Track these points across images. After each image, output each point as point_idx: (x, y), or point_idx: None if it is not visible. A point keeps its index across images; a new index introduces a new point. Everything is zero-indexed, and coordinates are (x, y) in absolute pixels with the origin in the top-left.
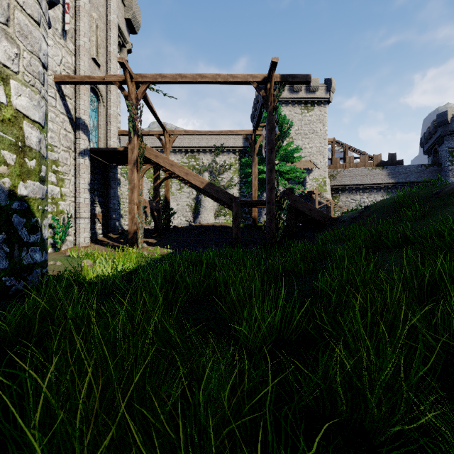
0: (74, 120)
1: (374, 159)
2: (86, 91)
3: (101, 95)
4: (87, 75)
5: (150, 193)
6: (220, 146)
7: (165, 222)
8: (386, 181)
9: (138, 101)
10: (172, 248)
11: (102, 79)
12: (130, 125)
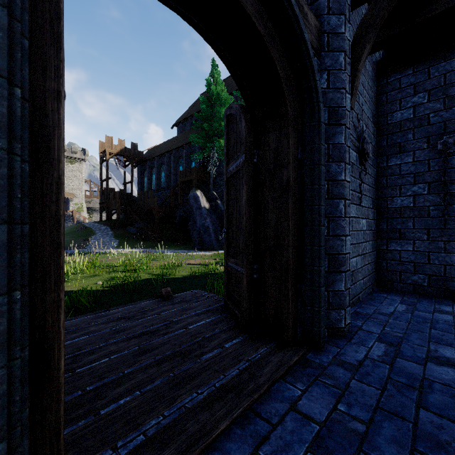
0: None
1: None
2: None
3: None
4: None
5: None
6: None
7: None
8: None
9: None
10: None
11: None
12: None
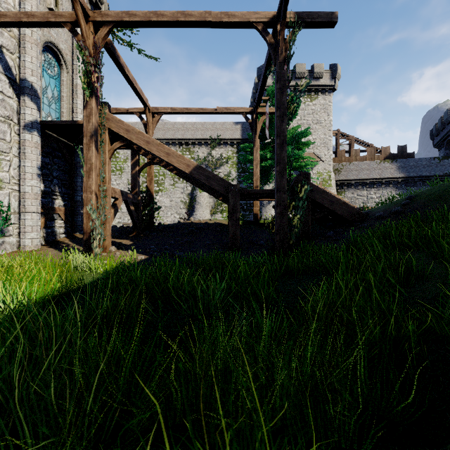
0: (17, 83)
1: (382, 152)
2: (34, 44)
3: (63, 59)
4: (27, 14)
5: (129, 183)
6: (216, 138)
7: (147, 218)
8: (396, 175)
9: (97, 50)
10: (147, 253)
11: (47, 19)
12: (84, 80)
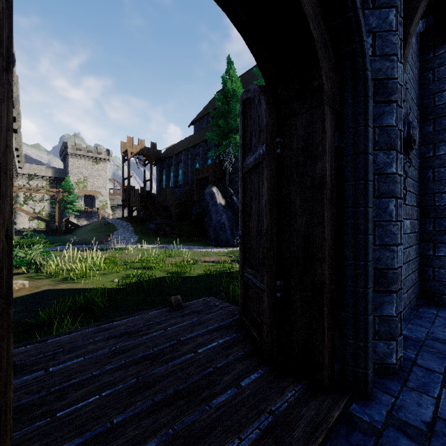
0: None
1: None
2: None
3: None
4: None
5: None
6: (34, 174)
7: None
8: None
9: None
10: None
11: None
12: None
